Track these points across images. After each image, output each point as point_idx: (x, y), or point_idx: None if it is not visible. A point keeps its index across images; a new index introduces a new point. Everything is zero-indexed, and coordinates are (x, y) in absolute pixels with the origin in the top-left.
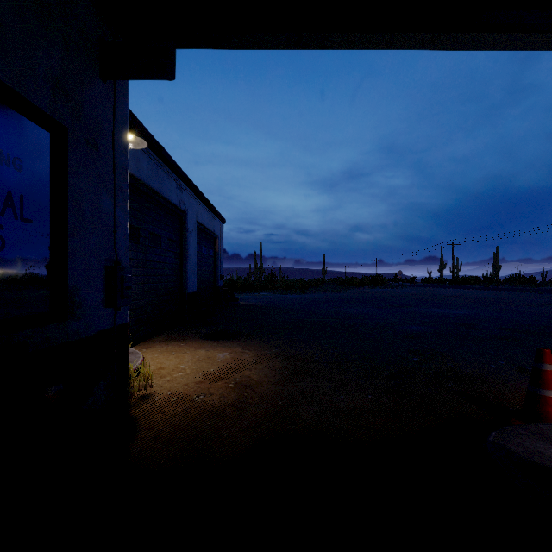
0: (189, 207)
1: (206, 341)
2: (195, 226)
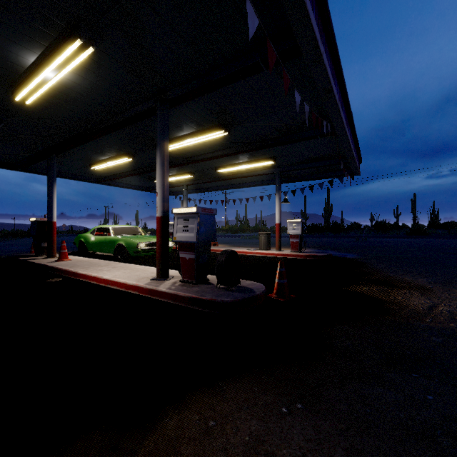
0: None
1: None
2: None
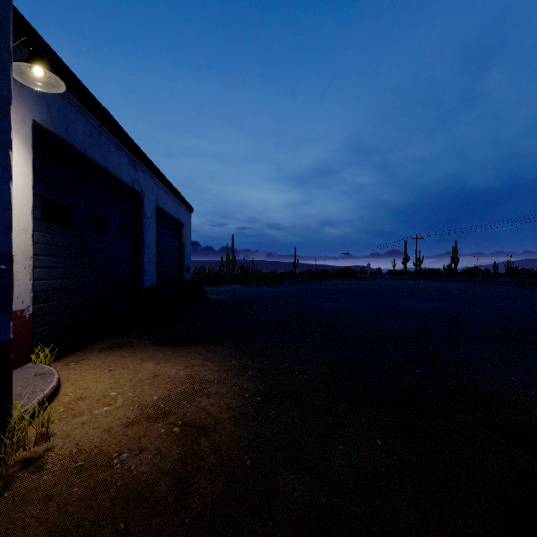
0: (146, 189)
1: (159, 349)
2: (155, 211)
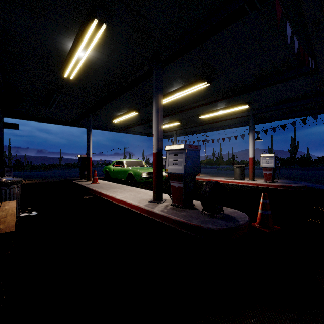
0: None
1: None
2: None
